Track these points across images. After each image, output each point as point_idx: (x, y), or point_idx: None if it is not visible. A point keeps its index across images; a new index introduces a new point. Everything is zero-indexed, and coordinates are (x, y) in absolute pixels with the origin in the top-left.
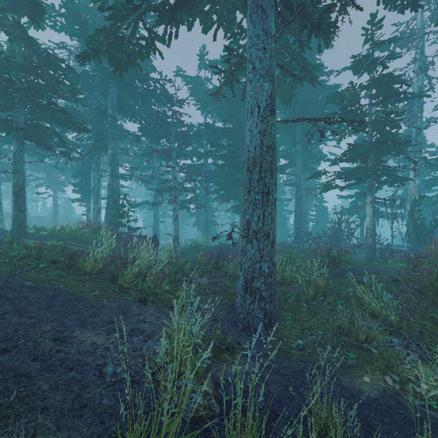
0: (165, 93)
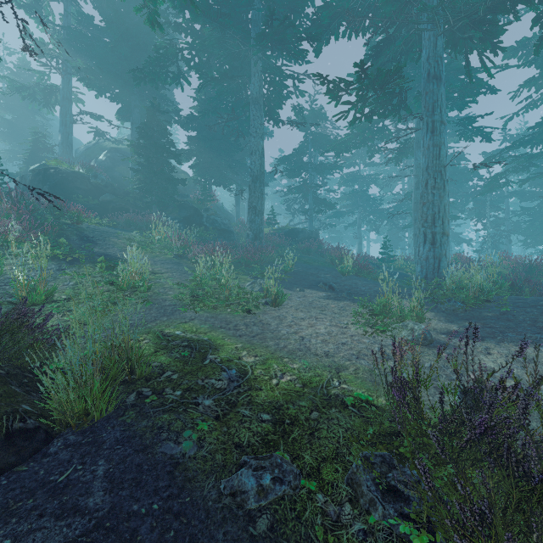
0: (476, 175)
